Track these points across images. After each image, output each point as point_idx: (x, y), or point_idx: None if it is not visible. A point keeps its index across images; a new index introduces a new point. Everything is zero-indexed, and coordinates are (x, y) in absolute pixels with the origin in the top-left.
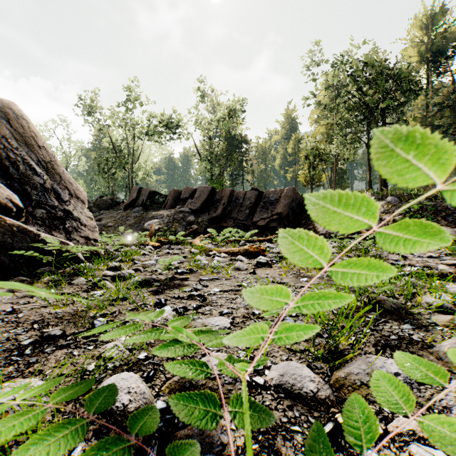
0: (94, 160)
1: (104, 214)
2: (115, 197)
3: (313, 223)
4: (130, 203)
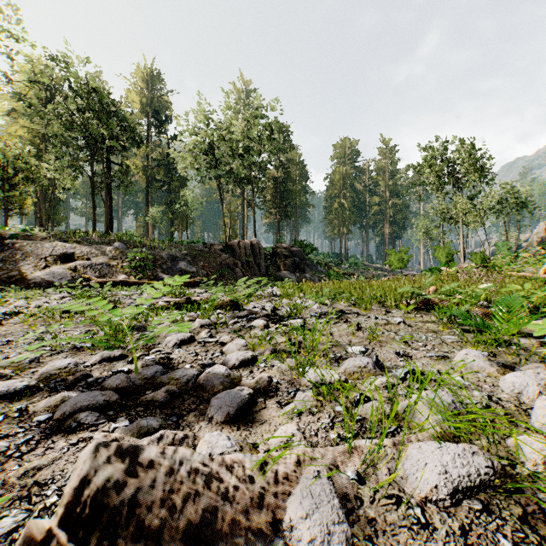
0: None
1: None
2: None
3: (20, 268)
4: None
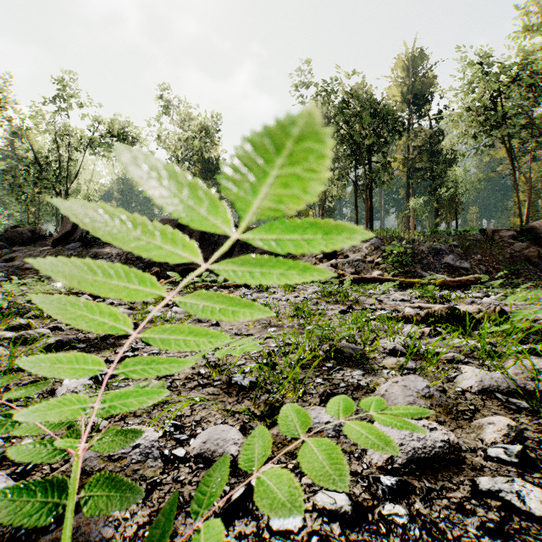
0: (3, 174)
1: (19, 252)
2: (39, 227)
3: None
4: (62, 237)
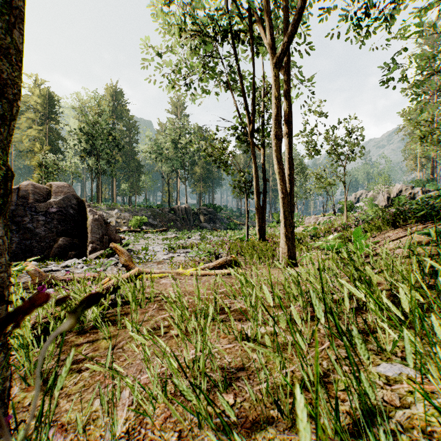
0: None
1: None
2: None
3: None
4: None
